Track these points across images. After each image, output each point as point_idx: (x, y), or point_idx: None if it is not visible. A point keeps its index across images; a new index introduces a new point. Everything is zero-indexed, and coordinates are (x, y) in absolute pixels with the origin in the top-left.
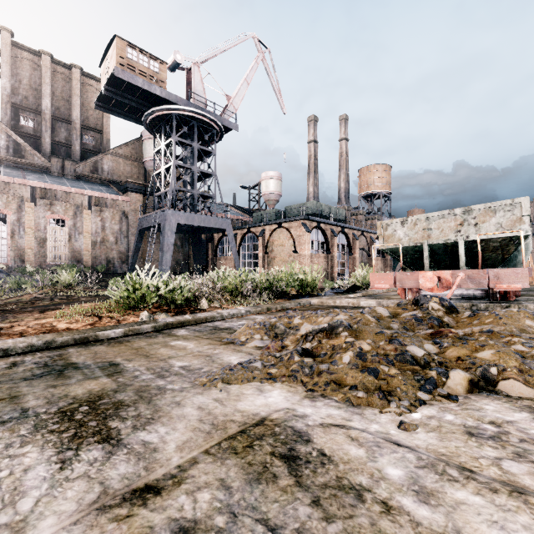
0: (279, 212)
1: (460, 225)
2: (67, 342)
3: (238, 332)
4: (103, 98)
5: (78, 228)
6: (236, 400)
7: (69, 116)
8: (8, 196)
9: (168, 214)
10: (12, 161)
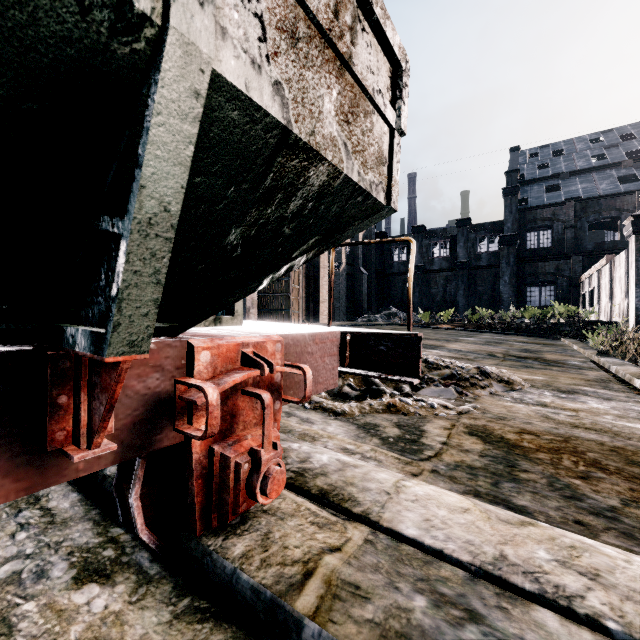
0: None
1: None
2: (627, 379)
3: None
4: None
5: None
6: None
7: None
8: None
9: None
10: None
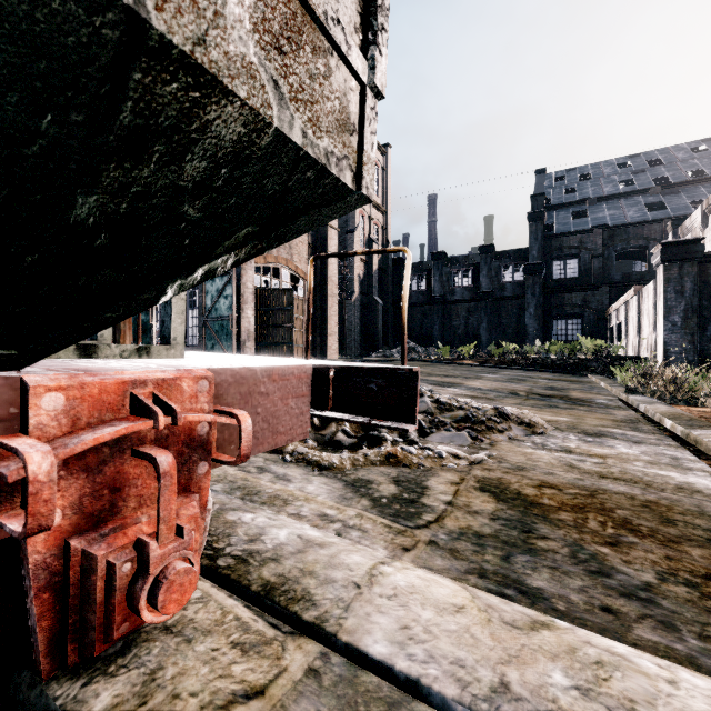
0: None
1: None
2: (657, 419)
3: None
4: None
5: None
6: None
7: None
8: None
9: None
10: None
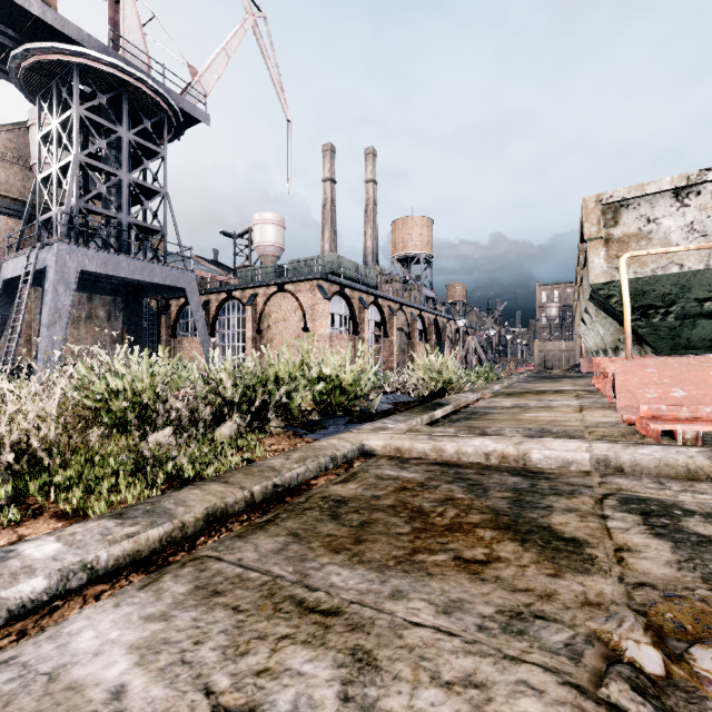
0: (280, 269)
1: None
2: None
3: None
4: None
5: None
6: None
7: None
8: None
9: (60, 252)
10: None
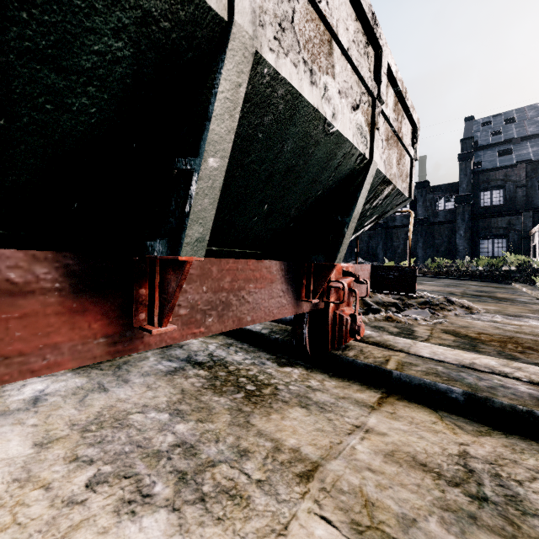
0: None
1: None
2: None
3: None
4: None
5: None
6: None
7: None
8: None
9: None
10: None
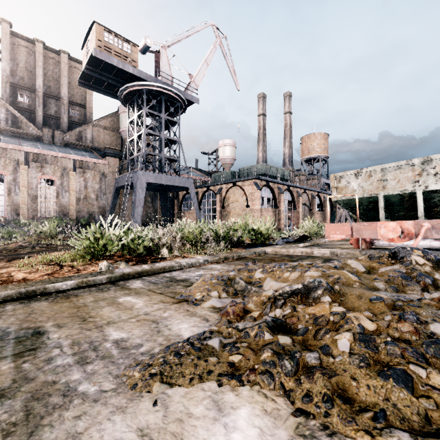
0: (233, 173)
1: (419, 175)
2: (10, 296)
3: (193, 287)
4: (84, 76)
5: (65, 186)
6: (176, 435)
7: (58, 93)
8: (6, 160)
9: (140, 174)
10: (11, 131)
